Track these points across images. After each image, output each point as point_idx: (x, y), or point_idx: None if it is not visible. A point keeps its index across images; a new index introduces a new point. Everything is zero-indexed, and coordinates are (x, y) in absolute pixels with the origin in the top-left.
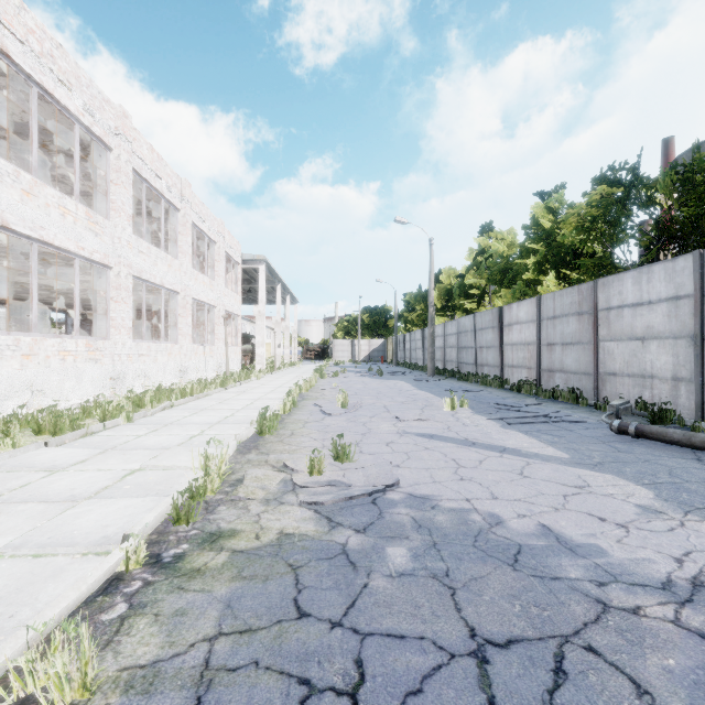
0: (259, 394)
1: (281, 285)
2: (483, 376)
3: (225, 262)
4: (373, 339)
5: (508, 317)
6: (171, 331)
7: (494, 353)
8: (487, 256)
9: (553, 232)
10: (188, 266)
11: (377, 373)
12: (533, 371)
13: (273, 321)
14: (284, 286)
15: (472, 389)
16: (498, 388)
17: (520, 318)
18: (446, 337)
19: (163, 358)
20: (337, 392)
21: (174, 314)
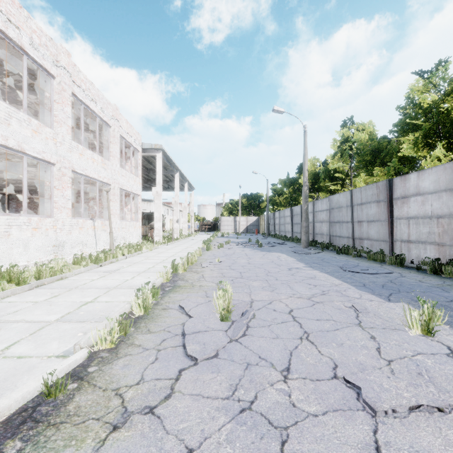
0: (126, 276)
1: (179, 174)
2: (363, 249)
3: (123, 147)
4: (250, 217)
5: (401, 189)
6: (46, 204)
7: (379, 227)
8: (350, 144)
9: (438, 106)
10: (66, 136)
11: (256, 244)
12: (449, 249)
13: (173, 201)
14: (182, 175)
15: (368, 267)
16: (397, 266)
17: (423, 189)
18: (316, 213)
19: (23, 233)
20: (219, 272)
21: (49, 186)
